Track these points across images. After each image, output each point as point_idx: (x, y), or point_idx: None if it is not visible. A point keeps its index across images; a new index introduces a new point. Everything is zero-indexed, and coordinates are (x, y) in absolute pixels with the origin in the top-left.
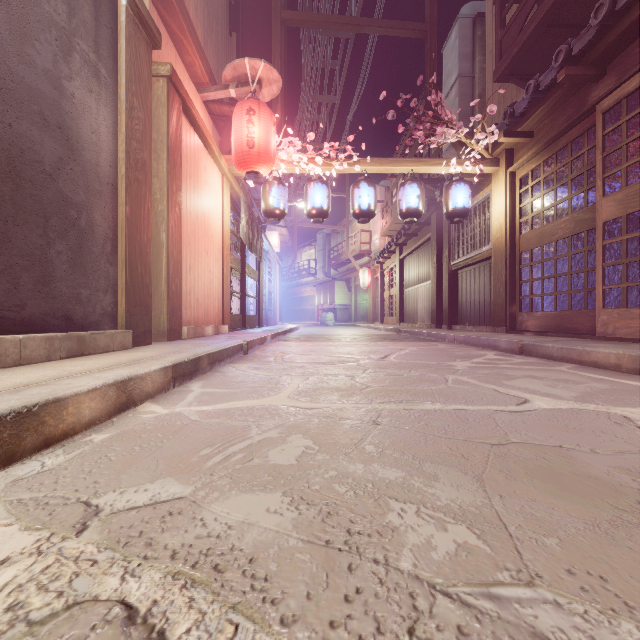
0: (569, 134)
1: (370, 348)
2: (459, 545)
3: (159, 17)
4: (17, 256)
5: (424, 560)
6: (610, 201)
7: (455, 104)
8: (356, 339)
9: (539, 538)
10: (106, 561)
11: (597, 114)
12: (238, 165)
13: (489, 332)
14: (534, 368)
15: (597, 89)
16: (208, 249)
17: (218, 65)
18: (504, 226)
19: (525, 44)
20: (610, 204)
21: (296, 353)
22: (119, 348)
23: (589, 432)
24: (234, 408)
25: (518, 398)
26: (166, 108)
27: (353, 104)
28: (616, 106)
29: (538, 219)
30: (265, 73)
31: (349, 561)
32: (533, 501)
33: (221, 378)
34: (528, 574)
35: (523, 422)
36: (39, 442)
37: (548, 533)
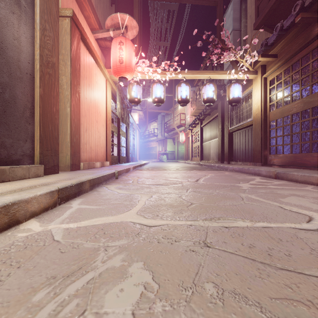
0: (300, 54)
1: (187, 174)
2: None
3: None
4: None
5: None
6: None
7: None
8: (179, 169)
9: None
10: None
11: None
12: (114, 73)
13: (251, 165)
14: (291, 188)
15: None
16: (97, 119)
17: (104, 20)
18: (260, 107)
19: (272, 6)
20: None
21: (146, 178)
22: (33, 176)
23: None
24: (94, 225)
25: (302, 215)
26: (70, 35)
27: (177, 46)
28: None
29: (280, 103)
30: (129, 22)
31: None
32: None
33: (95, 196)
34: None
35: None
36: None
37: None
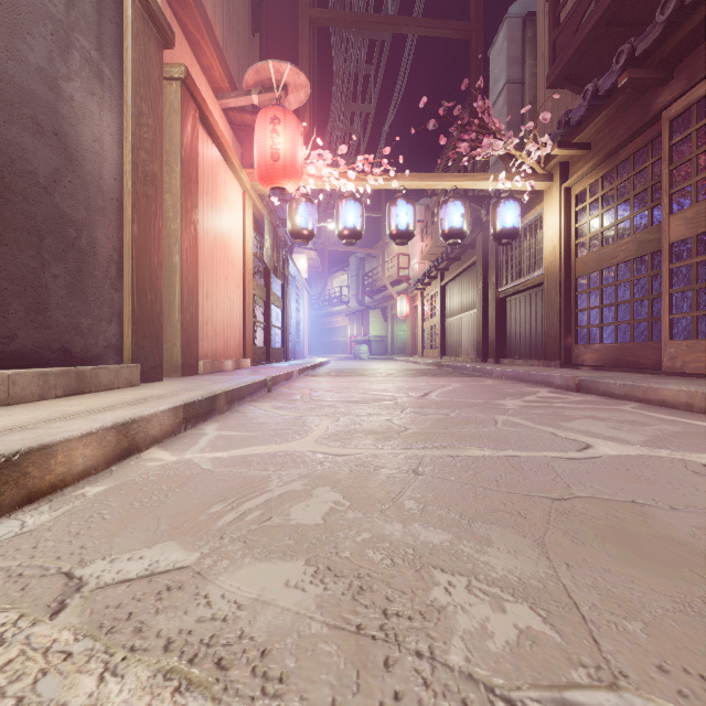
0: (631, 145)
1: (409, 384)
2: (521, 631)
3: (172, 14)
4: (6, 280)
5: (479, 652)
6: (678, 220)
7: (503, 113)
8: (393, 374)
9: (619, 622)
10: (83, 654)
11: (663, 122)
12: (261, 180)
13: (541, 366)
14: (594, 407)
15: (663, 94)
16: (228, 274)
17: (239, 69)
18: (558, 248)
19: (582, 45)
20: (678, 223)
21: (326, 390)
22: (125, 385)
23: (665, 484)
24: (253, 455)
25: (579, 443)
26: (180, 115)
27: (390, 113)
28: (685, 113)
29: (596, 240)
30: (291, 77)
31: (385, 654)
32: (607, 572)
33: (240, 419)
34: (610, 672)
35: (587, 472)
36: (20, 497)
37: (629, 615)
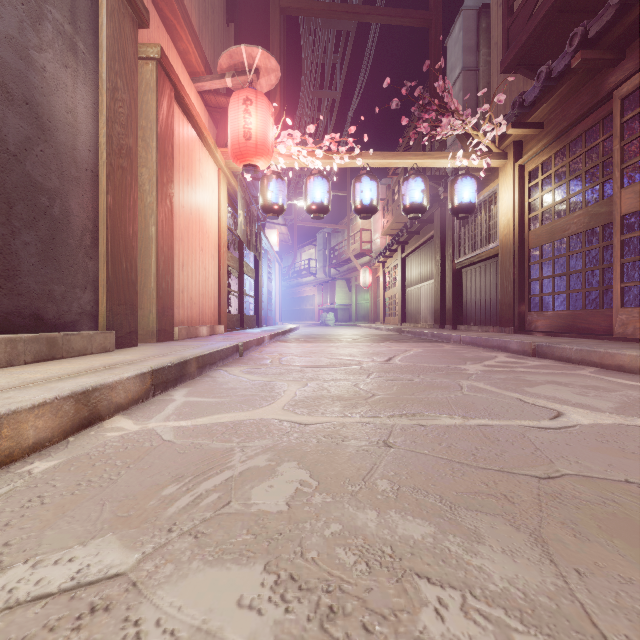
0: (583, 123)
1: (373, 349)
2: None
3: None
4: None
5: None
6: (629, 193)
7: (459, 98)
8: (357, 340)
9: None
10: None
11: (615, 101)
12: (234, 158)
13: (496, 332)
14: (554, 372)
15: (614, 74)
16: (203, 246)
17: (214, 55)
18: (512, 222)
19: (534, 31)
20: (629, 196)
21: (295, 355)
22: (99, 350)
23: None
24: (218, 423)
25: (549, 410)
26: (155, 93)
27: (354, 99)
28: (636, 91)
29: (549, 214)
30: (263, 61)
31: None
32: (629, 583)
33: (210, 384)
34: None
35: (566, 443)
36: None
37: None
